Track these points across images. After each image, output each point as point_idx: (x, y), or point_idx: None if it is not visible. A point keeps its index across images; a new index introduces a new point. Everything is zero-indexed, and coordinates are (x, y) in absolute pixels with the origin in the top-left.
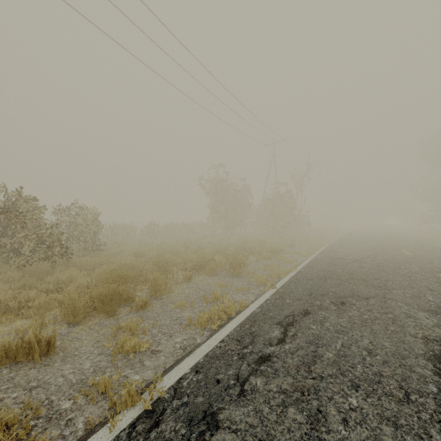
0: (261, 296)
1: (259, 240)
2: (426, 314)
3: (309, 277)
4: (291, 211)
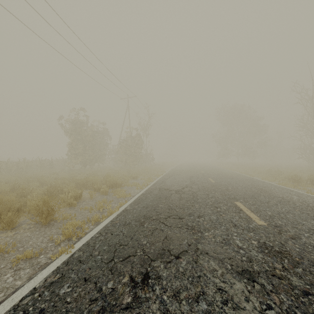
0: (30, 281)
1: (106, 174)
2: (243, 285)
3: (128, 219)
4: (139, 150)
